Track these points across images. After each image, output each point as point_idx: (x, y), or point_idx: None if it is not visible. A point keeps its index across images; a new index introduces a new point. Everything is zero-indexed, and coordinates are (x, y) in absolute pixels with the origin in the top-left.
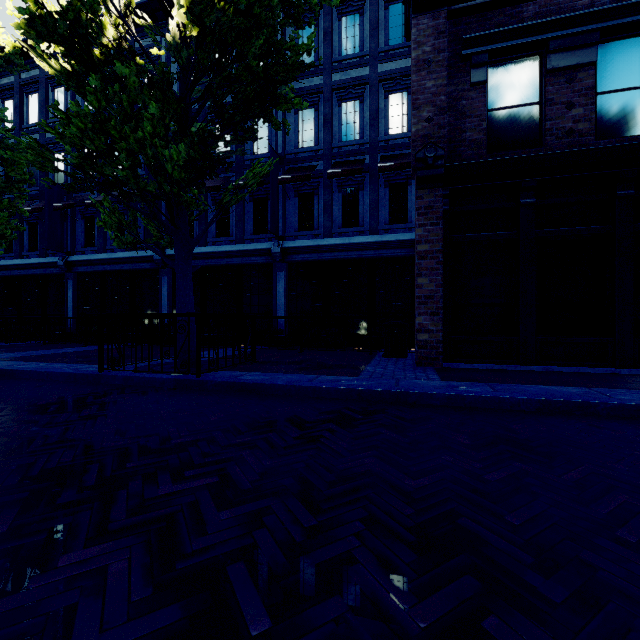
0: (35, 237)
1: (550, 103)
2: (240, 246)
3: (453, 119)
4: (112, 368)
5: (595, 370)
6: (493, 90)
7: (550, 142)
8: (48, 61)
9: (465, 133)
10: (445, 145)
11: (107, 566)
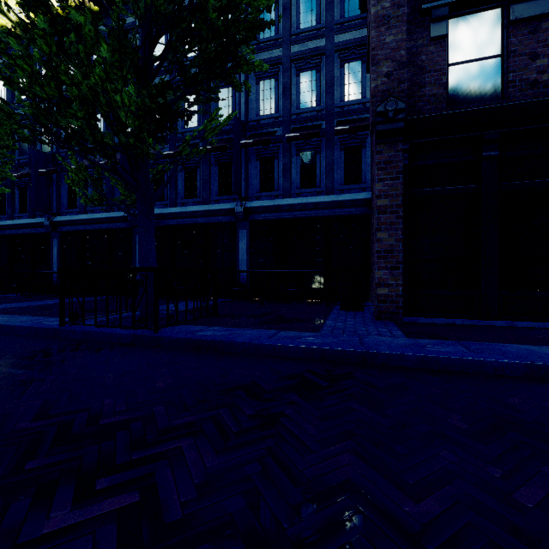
0: (25, 200)
1: (513, 55)
2: (206, 206)
3: (412, 74)
4: (72, 322)
5: None
6: (453, 44)
7: (513, 94)
8: (7, 15)
9: (424, 88)
10: (405, 99)
11: None
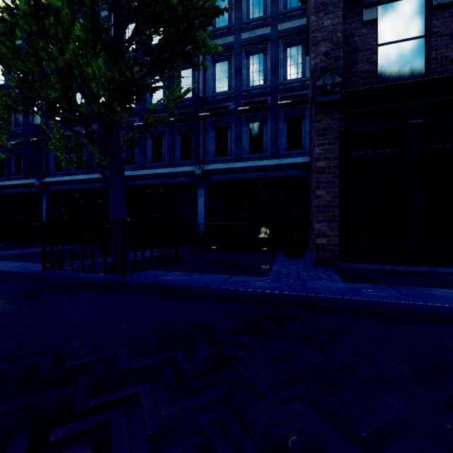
0: (19, 164)
1: (435, 35)
2: (170, 169)
3: (347, 53)
4: (53, 268)
5: None
6: (382, 27)
7: (435, 69)
8: None
9: (357, 65)
10: (340, 75)
11: None
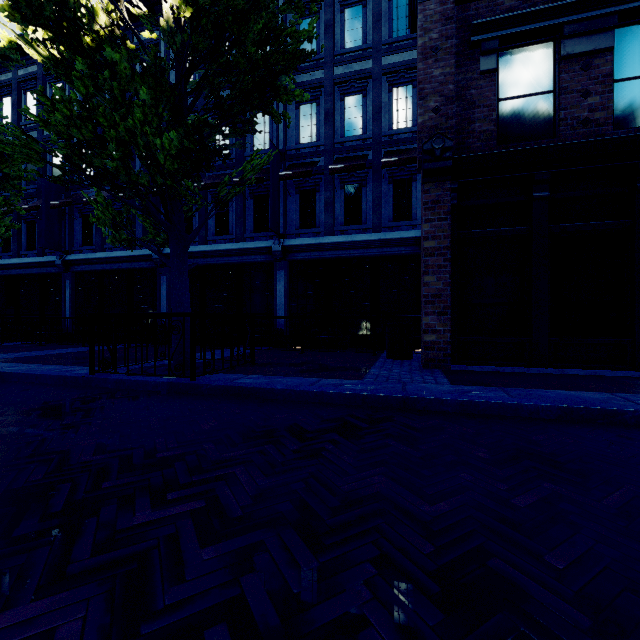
0: (33, 236)
1: (564, 91)
2: (240, 244)
3: (461, 109)
4: (103, 370)
5: (613, 373)
6: (504, 79)
7: (564, 132)
8: (36, 48)
9: (474, 124)
10: (453, 136)
11: (55, 629)
